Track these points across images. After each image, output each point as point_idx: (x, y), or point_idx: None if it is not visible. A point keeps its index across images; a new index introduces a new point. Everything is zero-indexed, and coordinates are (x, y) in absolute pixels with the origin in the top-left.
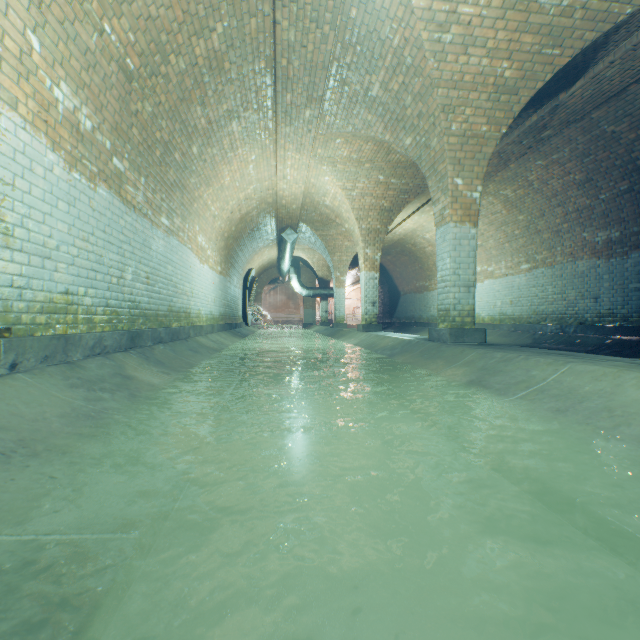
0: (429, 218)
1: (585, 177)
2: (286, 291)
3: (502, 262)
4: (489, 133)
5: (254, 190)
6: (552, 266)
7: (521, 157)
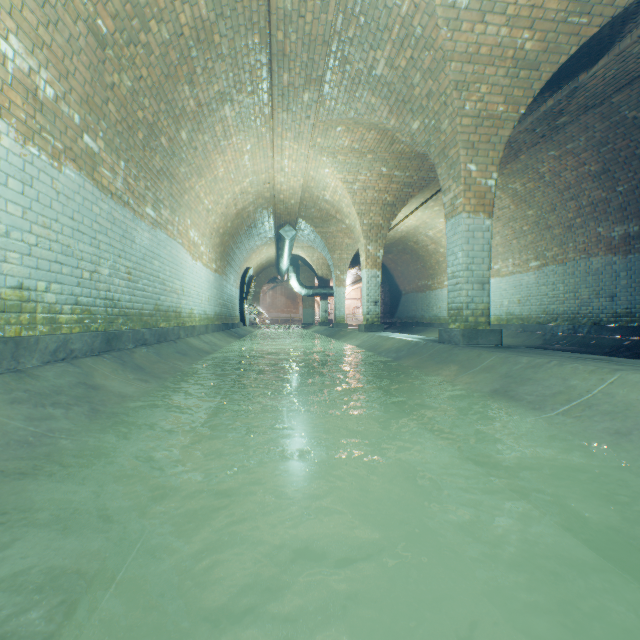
0: (433, 214)
1: (601, 168)
2: (285, 291)
3: (509, 260)
4: (506, 114)
5: (250, 183)
6: (564, 263)
7: (533, 147)
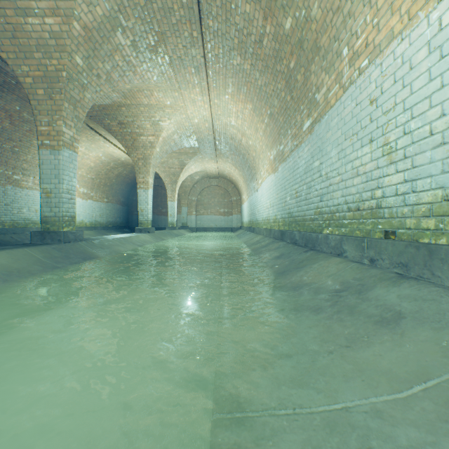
0: None
1: None
2: None
3: None
4: None
5: None
6: None
7: None
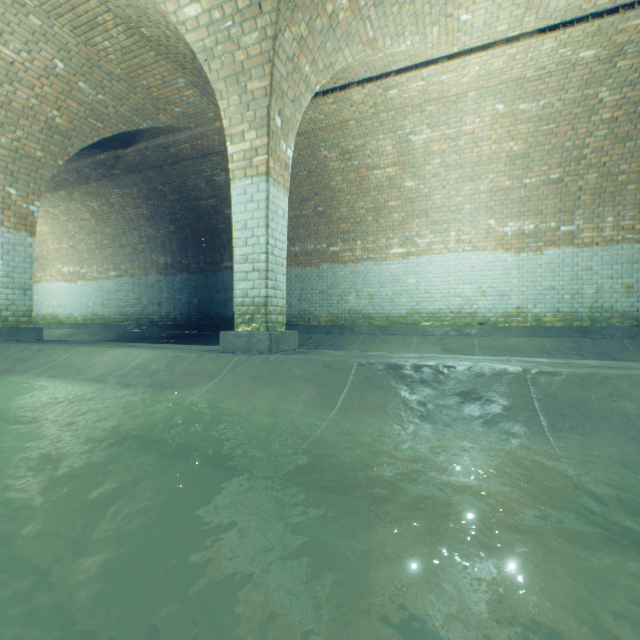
0: None
1: (151, 214)
2: None
3: (95, 266)
4: (47, 160)
5: None
6: (134, 276)
7: (102, 181)
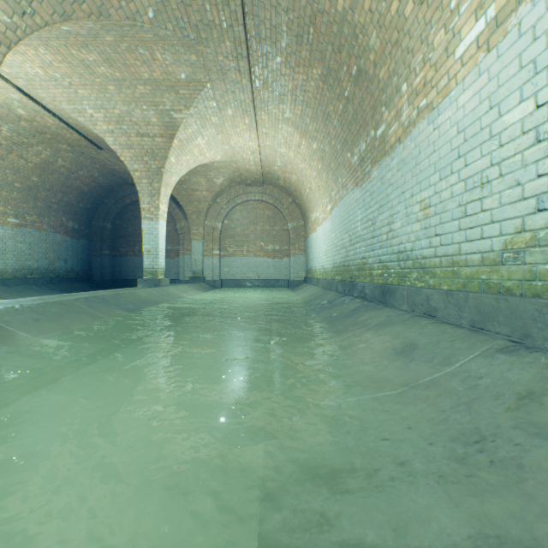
0: None
1: None
2: None
3: None
4: None
5: None
6: None
7: None
